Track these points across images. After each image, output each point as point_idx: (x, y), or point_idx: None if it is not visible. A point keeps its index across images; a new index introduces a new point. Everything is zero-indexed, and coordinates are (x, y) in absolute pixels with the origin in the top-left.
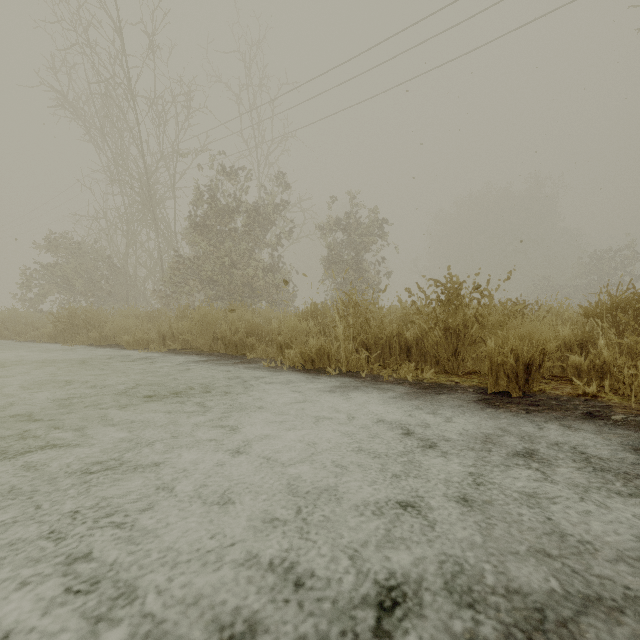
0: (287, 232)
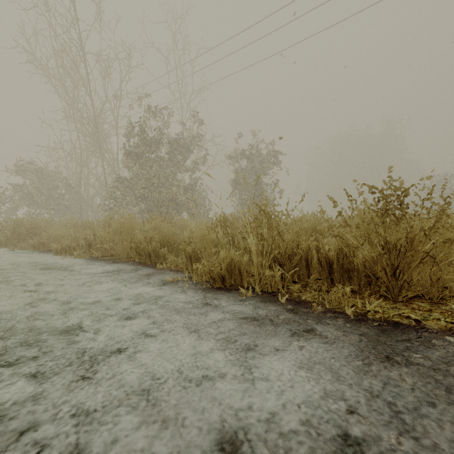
0: (203, 160)
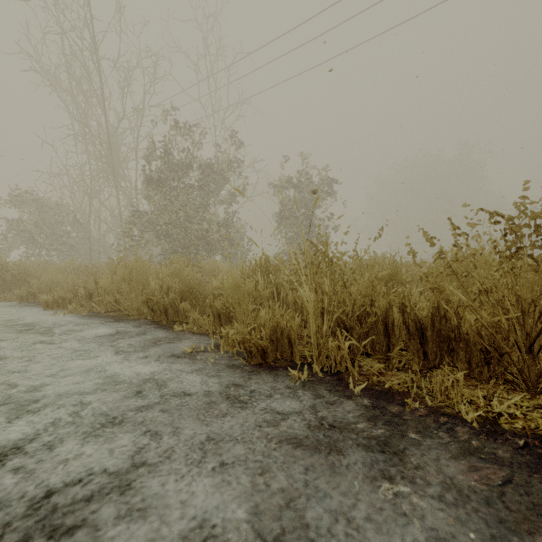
0: (241, 189)
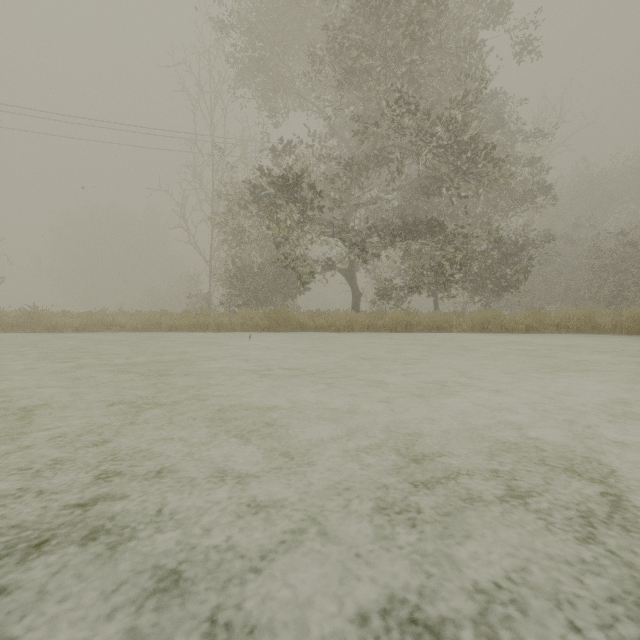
0: None
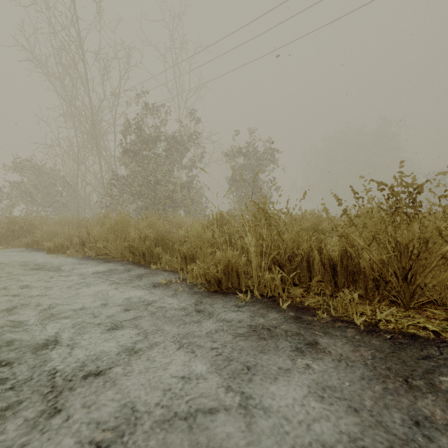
0: (200, 157)
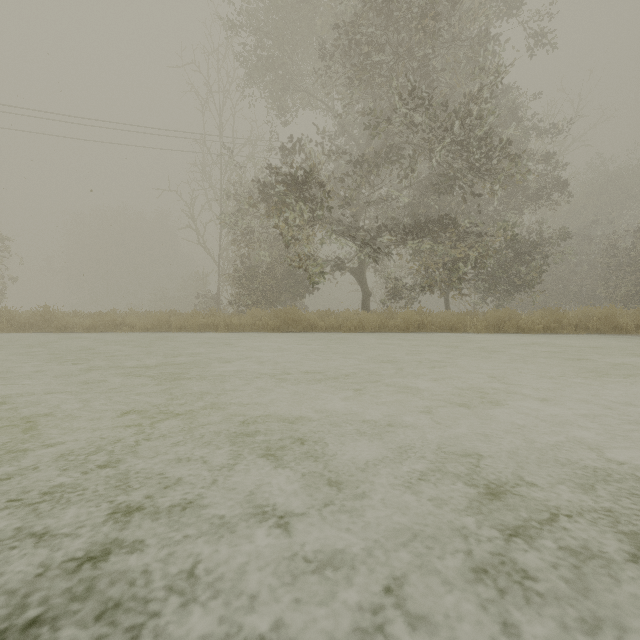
0: None
